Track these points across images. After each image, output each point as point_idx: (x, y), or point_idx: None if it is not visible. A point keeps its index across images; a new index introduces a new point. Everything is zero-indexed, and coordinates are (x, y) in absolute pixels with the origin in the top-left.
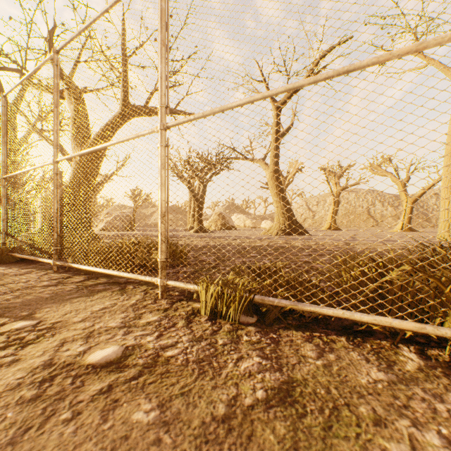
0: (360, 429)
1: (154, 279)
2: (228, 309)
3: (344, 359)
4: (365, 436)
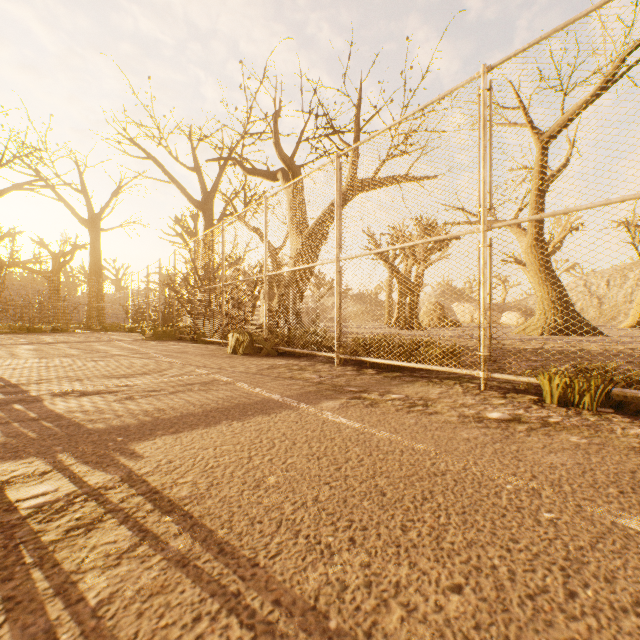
0: None
1: (474, 372)
2: (581, 398)
3: None
4: None
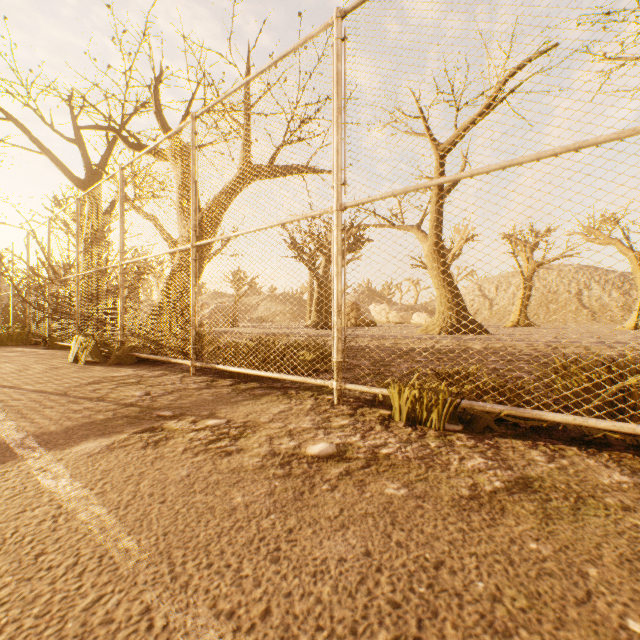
0: (609, 512)
1: (328, 382)
2: (429, 414)
3: (580, 464)
4: (614, 516)
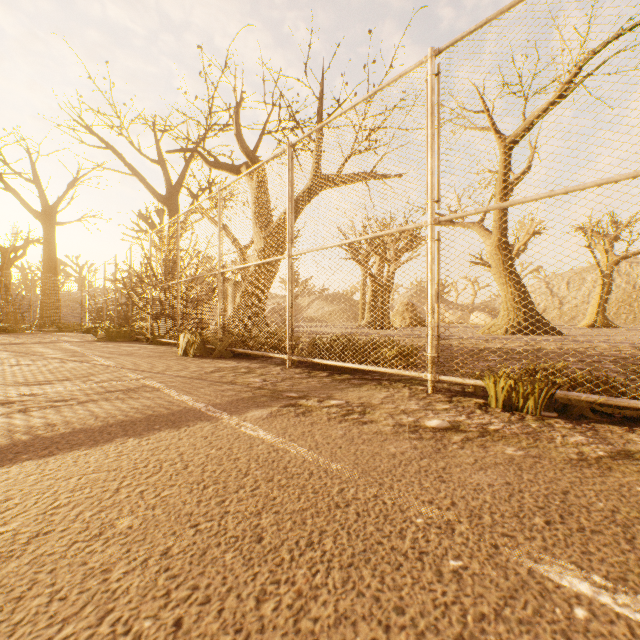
0: None
1: (422, 374)
2: (525, 402)
3: None
4: None
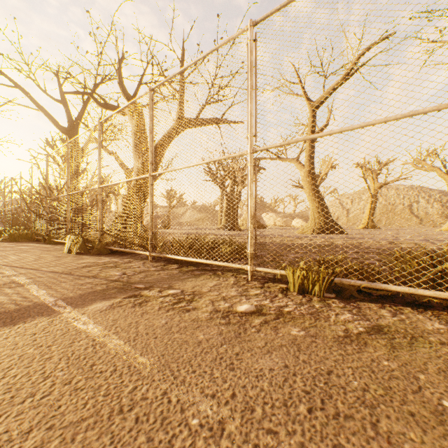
0: (431, 345)
1: (244, 266)
2: (313, 286)
3: (413, 318)
4: (435, 347)
